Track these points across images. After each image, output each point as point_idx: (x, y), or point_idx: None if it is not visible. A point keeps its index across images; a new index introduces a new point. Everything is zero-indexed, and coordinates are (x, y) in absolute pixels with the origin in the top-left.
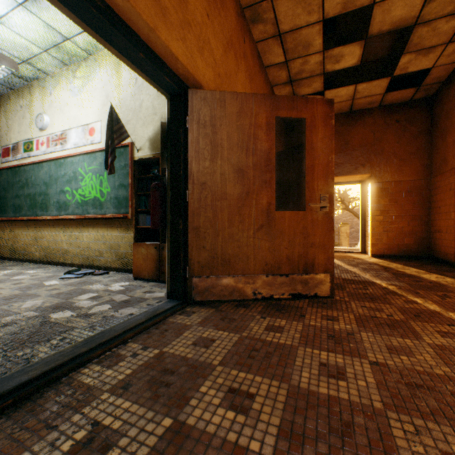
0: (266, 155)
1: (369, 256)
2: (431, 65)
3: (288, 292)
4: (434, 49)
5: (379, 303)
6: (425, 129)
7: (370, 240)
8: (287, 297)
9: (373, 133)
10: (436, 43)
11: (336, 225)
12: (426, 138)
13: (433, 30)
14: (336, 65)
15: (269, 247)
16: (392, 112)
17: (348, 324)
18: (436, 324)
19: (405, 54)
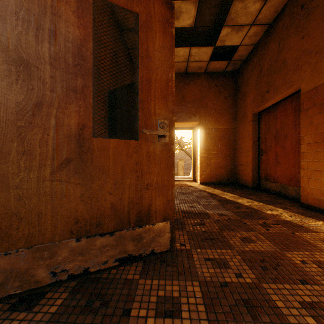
0: (77, 48)
1: (198, 183)
2: (239, 42)
3: (113, 257)
4: (243, 28)
5: (221, 249)
6: (232, 93)
7: (199, 172)
8: (112, 265)
9: (201, 91)
10: (245, 22)
11: (176, 160)
12: (233, 100)
13: (245, 8)
14: (176, 22)
15: (83, 194)
16: (213, 78)
17: (195, 322)
18: (291, 283)
19: (225, 26)
